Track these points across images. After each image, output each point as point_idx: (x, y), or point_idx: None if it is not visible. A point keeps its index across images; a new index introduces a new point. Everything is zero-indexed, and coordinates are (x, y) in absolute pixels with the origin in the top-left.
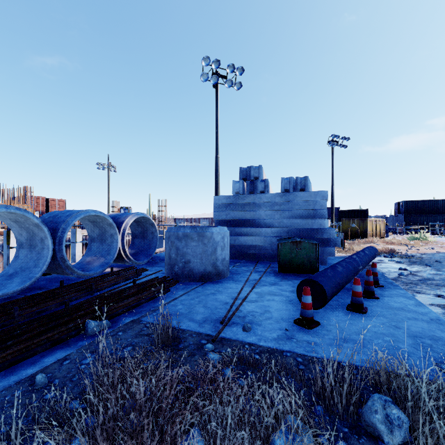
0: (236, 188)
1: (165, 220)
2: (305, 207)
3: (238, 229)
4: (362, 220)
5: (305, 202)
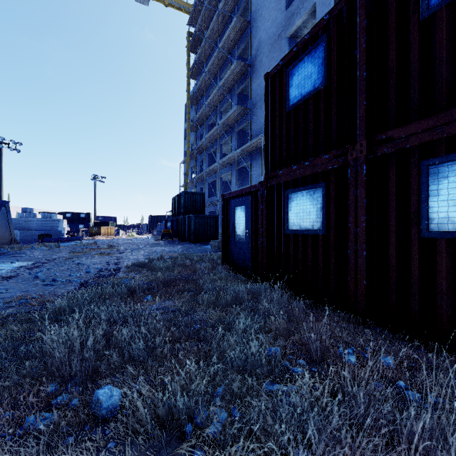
0: (20, 215)
1: None
2: (51, 223)
3: (21, 231)
4: (99, 227)
5: (51, 222)
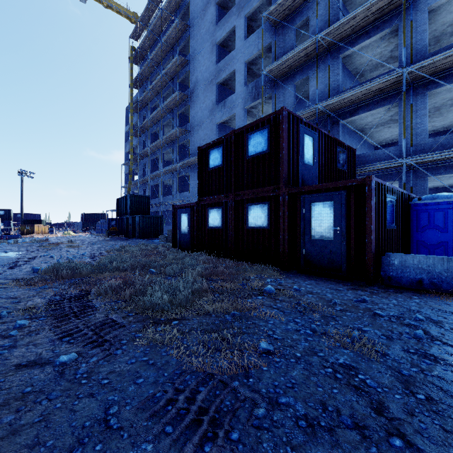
0: None
1: None
2: None
3: None
4: (32, 225)
5: None
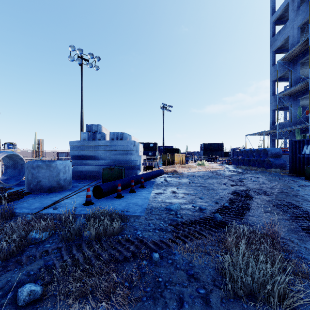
0: (84, 136)
1: (42, 154)
2: (123, 149)
3: (85, 161)
4: (172, 155)
5: (123, 146)
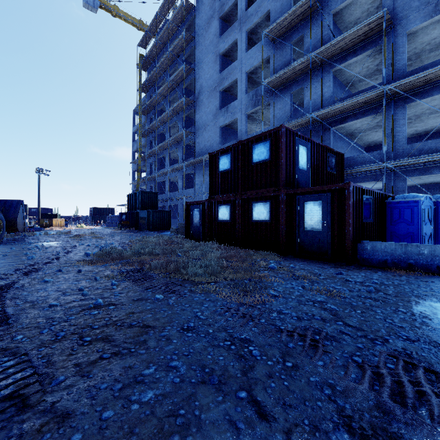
0: None
1: None
2: None
3: None
4: (50, 219)
5: None
